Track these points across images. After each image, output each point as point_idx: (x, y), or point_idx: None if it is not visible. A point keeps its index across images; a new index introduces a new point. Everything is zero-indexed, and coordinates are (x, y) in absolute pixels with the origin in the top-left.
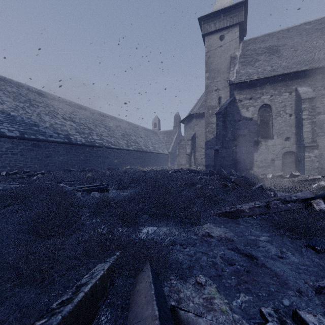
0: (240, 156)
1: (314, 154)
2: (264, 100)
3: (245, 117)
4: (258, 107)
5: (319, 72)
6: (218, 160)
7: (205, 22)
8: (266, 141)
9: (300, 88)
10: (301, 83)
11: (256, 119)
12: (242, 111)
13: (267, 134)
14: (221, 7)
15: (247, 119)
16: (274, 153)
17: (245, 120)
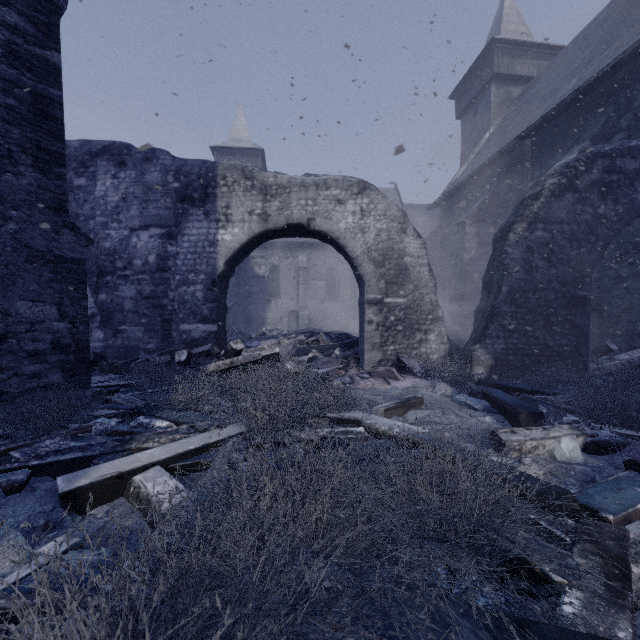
0: (253, 314)
1: (305, 313)
2: (275, 261)
3: (258, 275)
4: (269, 267)
5: (313, 245)
6: (231, 318)
7: (219, 153)
8: (276, 300)
9: (300, 256)
10: (302, 251)
11: (267, 278)
12: (256, 269)
13: (277, 293)
14: (237, 139)
15: (259, 277)
16: (282, 311)
17: (258, 278)
